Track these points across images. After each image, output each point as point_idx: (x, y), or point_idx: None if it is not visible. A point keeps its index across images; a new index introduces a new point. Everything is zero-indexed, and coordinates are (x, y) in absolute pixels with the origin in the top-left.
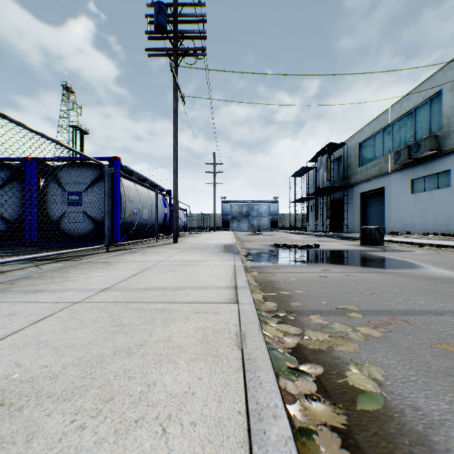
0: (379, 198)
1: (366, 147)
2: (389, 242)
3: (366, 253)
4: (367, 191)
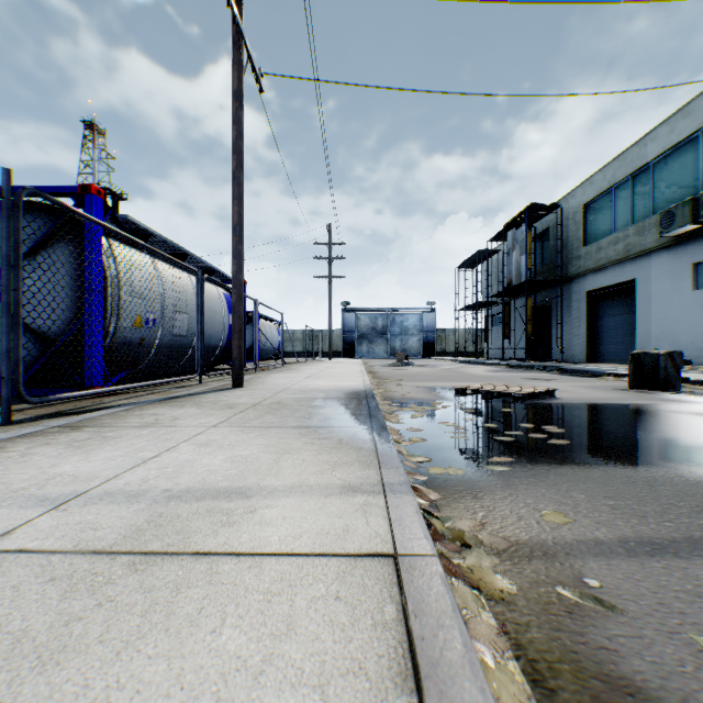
0: (624, 300)
1: (597, 210)
2: (680, 383)
3: (695, 416)
4: (598, 289)
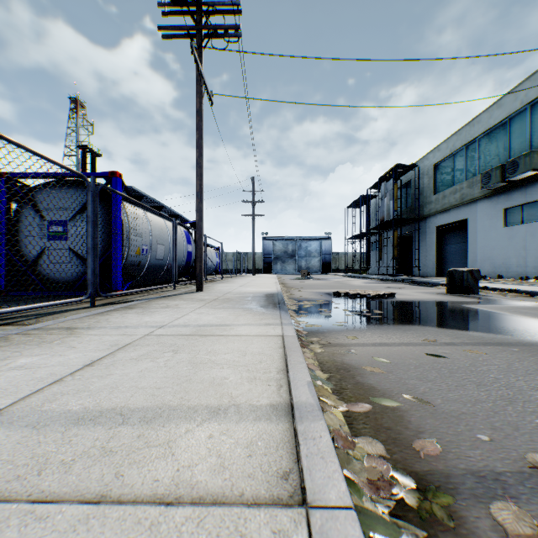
0: (461, 233)
1: (443, 169)
2: (483, 290)
3: (465, 307)
4: (444, 225)
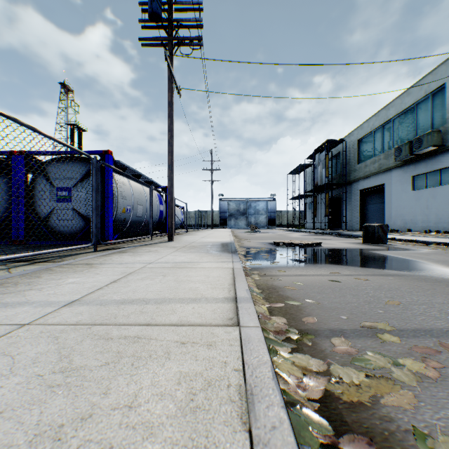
0: (379, 195)
1: (365, 143)
2: (392, 240)
3: (372, 252)
4: (366, 188)
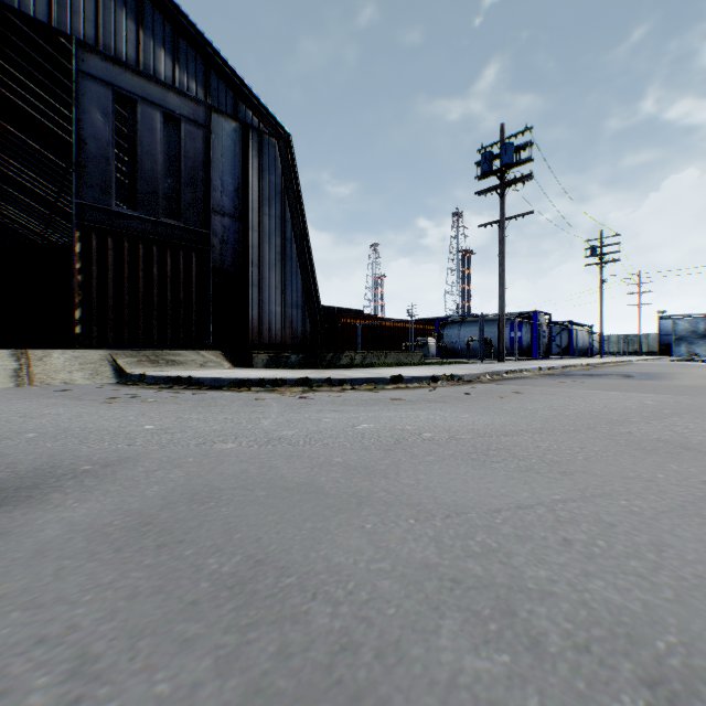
0: None
1: None
2: None
3: None
4: None
